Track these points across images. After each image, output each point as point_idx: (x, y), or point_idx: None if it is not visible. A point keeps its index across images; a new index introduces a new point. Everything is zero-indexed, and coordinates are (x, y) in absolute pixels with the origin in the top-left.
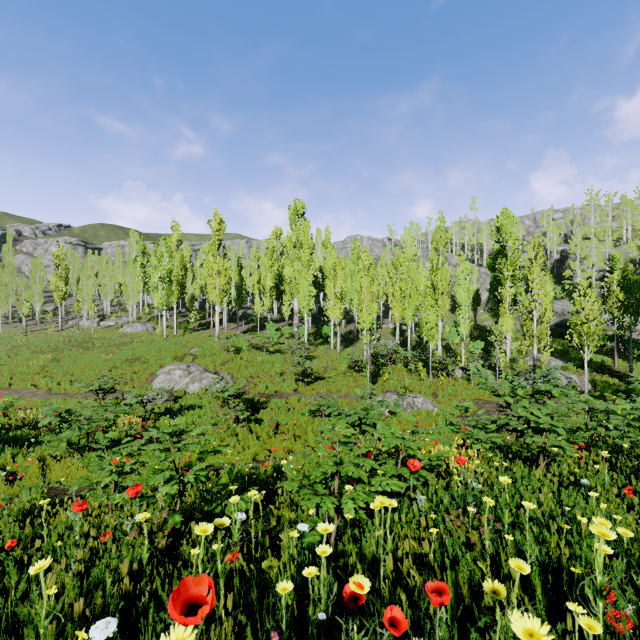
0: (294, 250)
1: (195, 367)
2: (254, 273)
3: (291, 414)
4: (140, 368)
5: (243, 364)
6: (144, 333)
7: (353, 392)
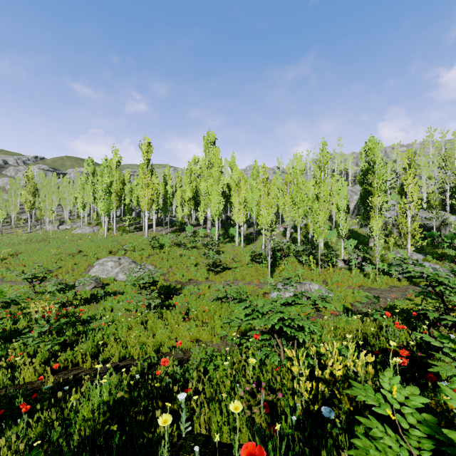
0: (207, 170)
1: (125, 259)
2: (178, 190)
3: (201, 300)
4: (80, 260)
5: (165, 257)
6: (91, 234)
7: (255, 280)
